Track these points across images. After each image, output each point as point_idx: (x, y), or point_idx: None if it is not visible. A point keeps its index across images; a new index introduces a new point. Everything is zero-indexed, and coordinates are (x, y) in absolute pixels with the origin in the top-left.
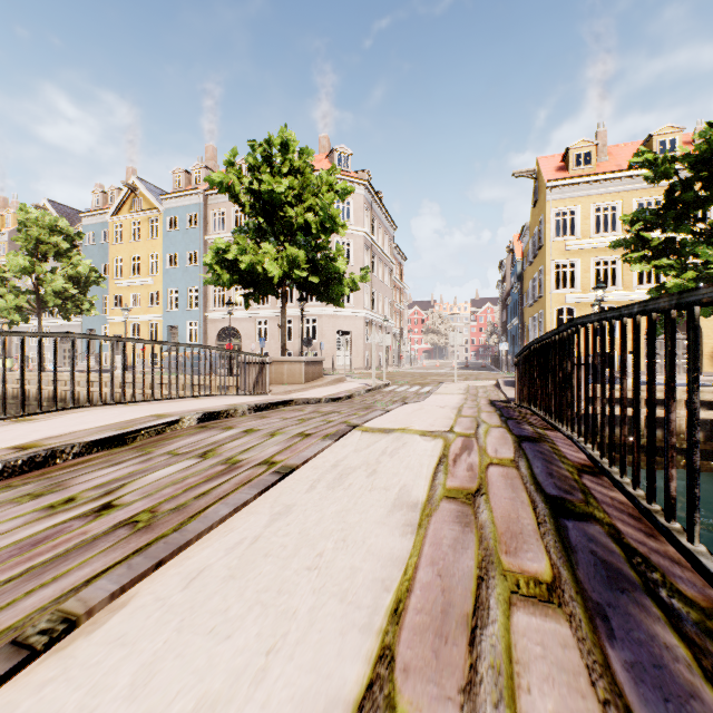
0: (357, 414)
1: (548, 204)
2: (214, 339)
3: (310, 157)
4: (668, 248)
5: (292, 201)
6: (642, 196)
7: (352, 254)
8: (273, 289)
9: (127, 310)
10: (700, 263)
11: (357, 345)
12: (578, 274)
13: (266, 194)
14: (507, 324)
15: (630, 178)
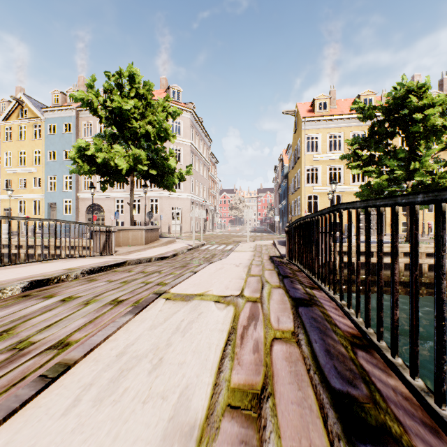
0: (173, 274)
1: (303, 132)
2: (84, 212)
3: (151, 88)
4: (371, 161)
5: (137, 116)
6: (354, 130)
7: (182, 157)
8: (123, 177)
9: (11, 190)
10: (389, 170)
11: (185, 217)
12: (320, 175)
13: (117, 110)
14: (279, 204)
15: (348, 119)
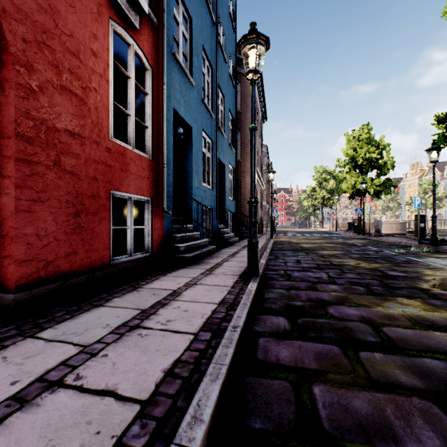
0: None
1: None
2: None
3: None
4: None
5: None
6: None
7: None
8: None
9: None
10: None
11: None
12: None
13: None
14: None
15: None
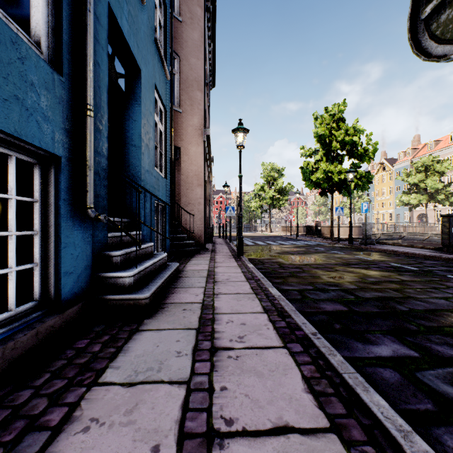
0: None
1: None
2: (415, 218)
3: (437, 158)
4: None
5: (424, 178)
6: None
7: None
8: (417, 206)
9: (377, 212)
10: None
11: None
12: None
13: (411, 182)
14: None
15: None
